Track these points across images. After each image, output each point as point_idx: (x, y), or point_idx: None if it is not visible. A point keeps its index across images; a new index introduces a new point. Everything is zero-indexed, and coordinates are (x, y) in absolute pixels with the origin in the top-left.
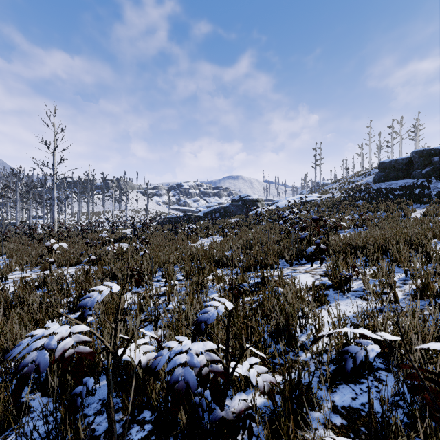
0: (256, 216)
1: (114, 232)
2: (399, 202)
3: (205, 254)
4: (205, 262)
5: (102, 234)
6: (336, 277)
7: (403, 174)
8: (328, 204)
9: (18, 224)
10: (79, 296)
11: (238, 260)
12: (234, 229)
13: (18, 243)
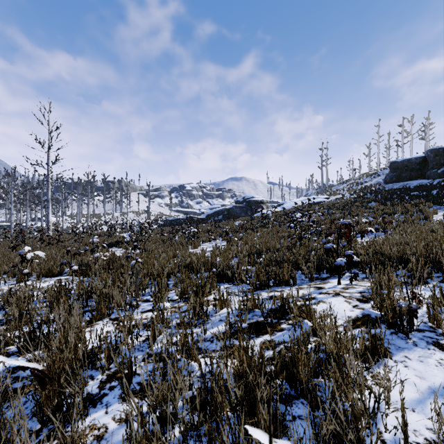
0: (261, 219)
1: (111, 235)
2: (417, 203)
3: (207, 264)
4: (206, 277)
5: (93, 239)
6: (392, 309)
7: (416, 174)
8: (338, 206)
9: (13, 227)
10: (33, 330)
11: (245, 272)
12: (239, 233)
13: (7, 247)
